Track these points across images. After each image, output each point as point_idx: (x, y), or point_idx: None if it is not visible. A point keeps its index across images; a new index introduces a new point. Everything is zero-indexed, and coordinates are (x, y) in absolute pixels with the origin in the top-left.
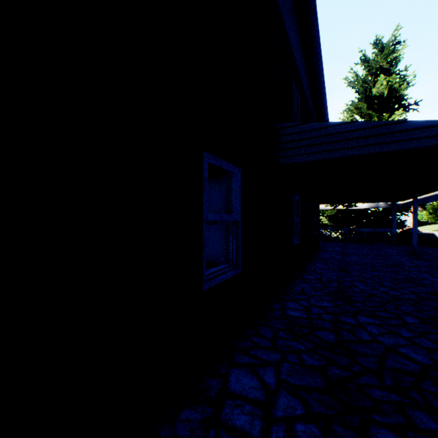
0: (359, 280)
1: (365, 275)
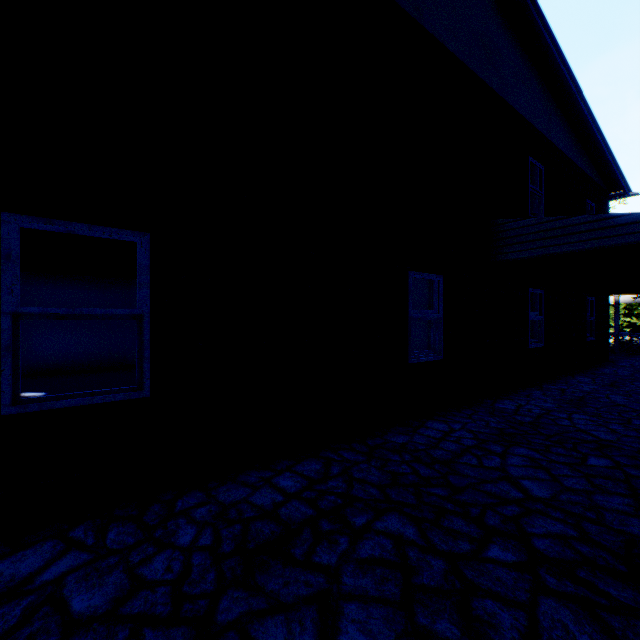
0: (622, 394)
1: None
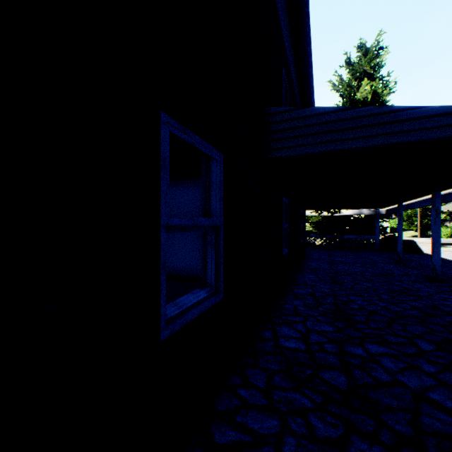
0: (355, 294)
1: (359, 287)
